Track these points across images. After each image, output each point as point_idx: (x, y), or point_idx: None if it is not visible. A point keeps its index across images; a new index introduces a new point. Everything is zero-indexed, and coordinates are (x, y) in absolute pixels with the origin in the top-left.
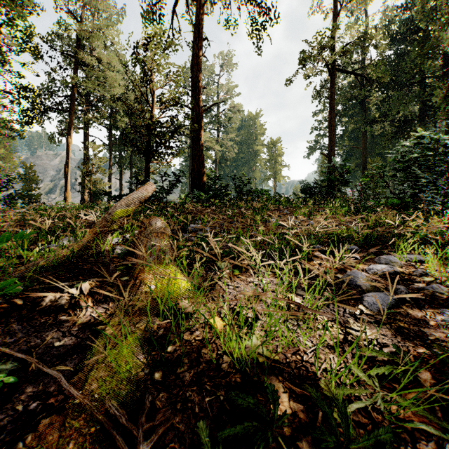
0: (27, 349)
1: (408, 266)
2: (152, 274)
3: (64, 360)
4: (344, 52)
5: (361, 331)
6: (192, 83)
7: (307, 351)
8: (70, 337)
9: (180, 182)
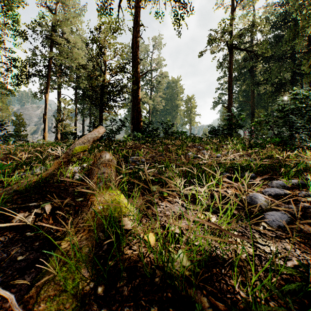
0: None
1: (294, 189)
2: (101, 196)
3: (23, 274)
4: (239, 35)
5: (266, 245)
6: (133, 56)
7: (225, 265)
8: (31, 251)
9: (124, 126)
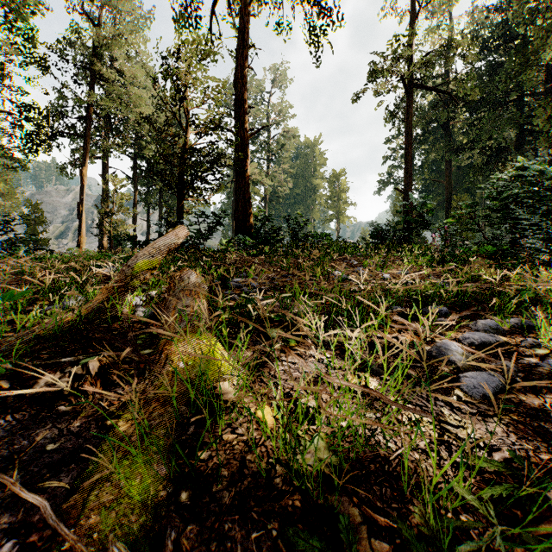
0: (8, 454)
1: (514, 334)
2: (183, 346)
3: (58, 473)
4: (423, 63)
5: (461, 427)
6: (236, 101)
7: (390, 458)
8: (69, 436)
9: (221, 224)
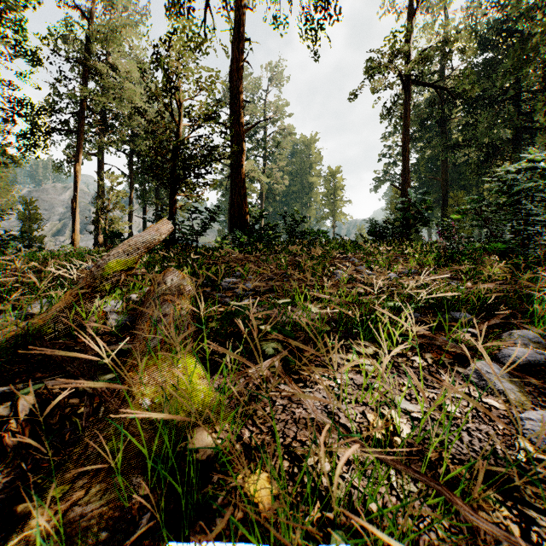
0: None
1: None
2: (155, 368)
3: None
4: (421, 58)
5: None
6: (231, 95)
7: None
8: None
9: (215, 220)
